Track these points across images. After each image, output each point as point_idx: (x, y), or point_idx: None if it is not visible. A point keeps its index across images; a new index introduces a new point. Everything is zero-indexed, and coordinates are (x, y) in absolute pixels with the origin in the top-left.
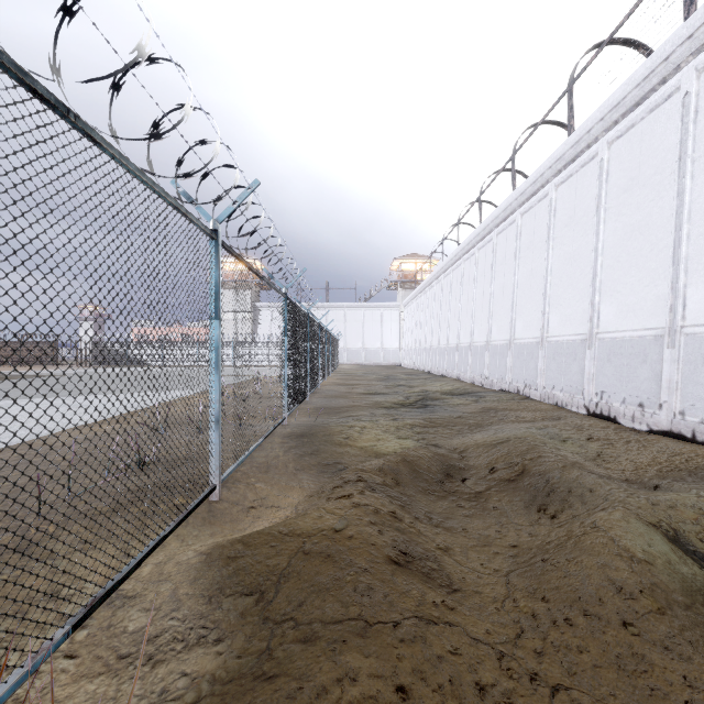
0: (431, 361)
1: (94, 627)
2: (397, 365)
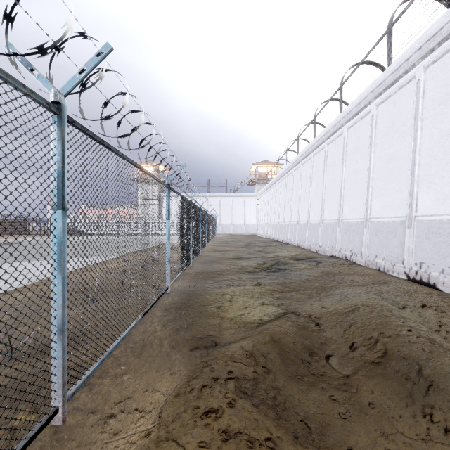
0: (278, 233)
1: None
2: (255, 235)
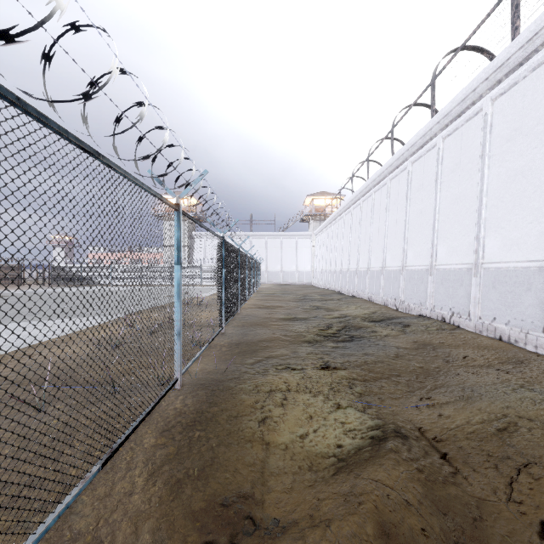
0: (341, 282)
1: None
2: (309, 284)
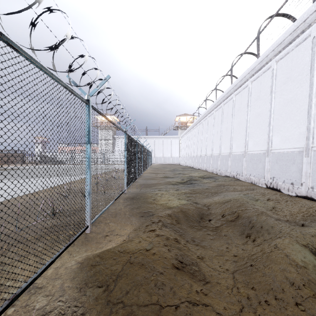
0: (193, 162)
1: (18, 306)
2: (178, 164)
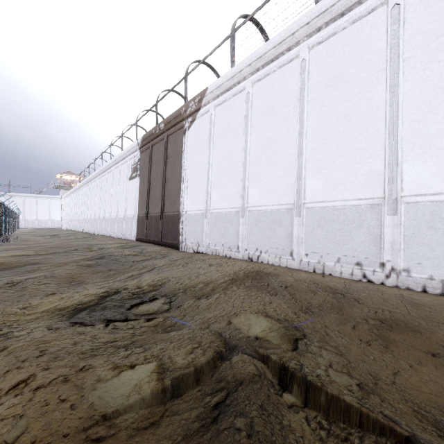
0: (72, 225)
1: None
2: (60, 228)
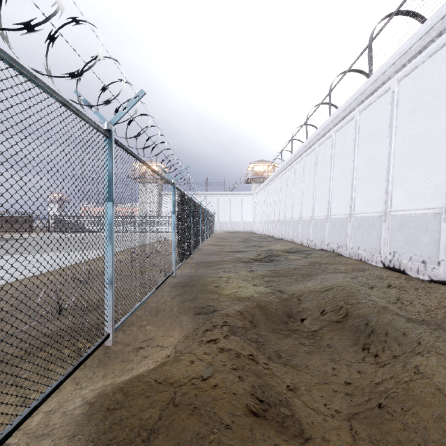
0: (274, 229)
1: None
2: (252, 232)
